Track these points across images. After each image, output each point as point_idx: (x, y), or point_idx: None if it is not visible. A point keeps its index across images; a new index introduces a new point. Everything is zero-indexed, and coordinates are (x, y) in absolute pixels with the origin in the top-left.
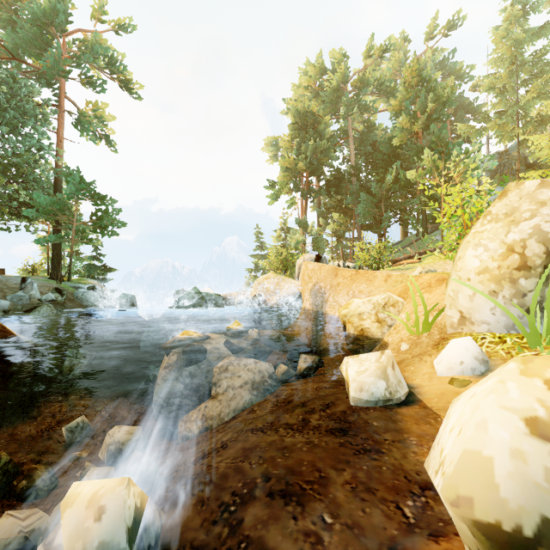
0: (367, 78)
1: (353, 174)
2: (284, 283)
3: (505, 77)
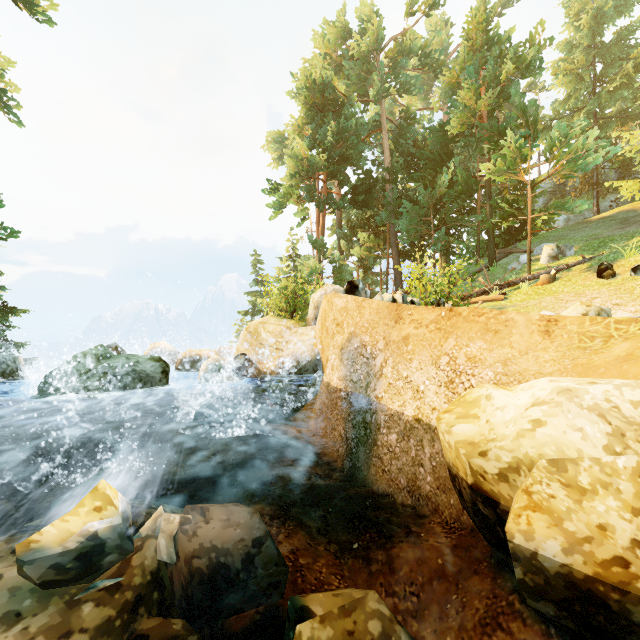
0: (408, 45)
1: (388, 179)
2: (291, 333)
3: (582, 62)
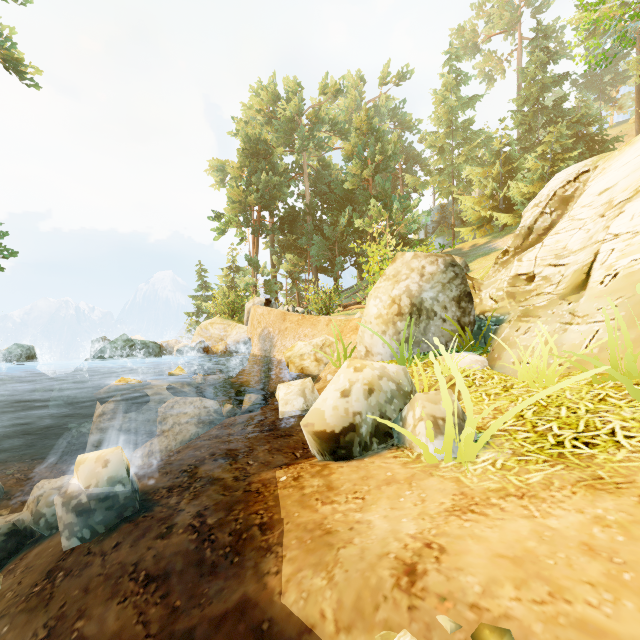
0: (322, 115)
1: (308, 213)
2: (232, 328)
3: (443, 138)
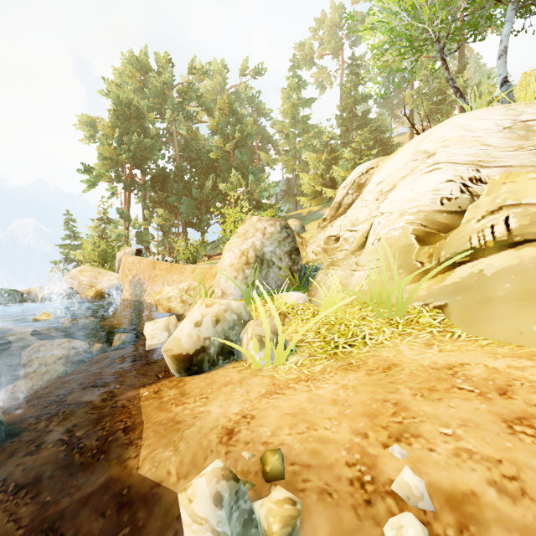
0: (190, 92)
1: (178, 174)
2: (103, 275)
3: (289, 127)
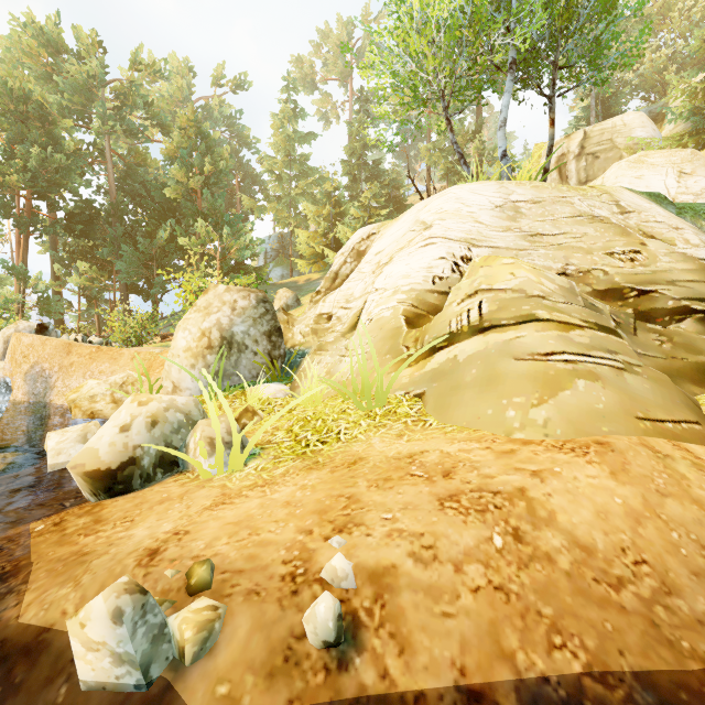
0: (134, 96)
1: (114, 214)
2: None
3: (281, 166)
